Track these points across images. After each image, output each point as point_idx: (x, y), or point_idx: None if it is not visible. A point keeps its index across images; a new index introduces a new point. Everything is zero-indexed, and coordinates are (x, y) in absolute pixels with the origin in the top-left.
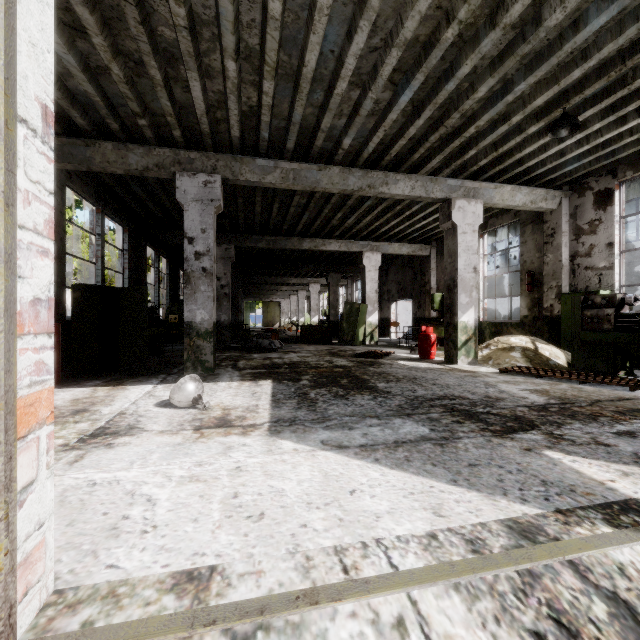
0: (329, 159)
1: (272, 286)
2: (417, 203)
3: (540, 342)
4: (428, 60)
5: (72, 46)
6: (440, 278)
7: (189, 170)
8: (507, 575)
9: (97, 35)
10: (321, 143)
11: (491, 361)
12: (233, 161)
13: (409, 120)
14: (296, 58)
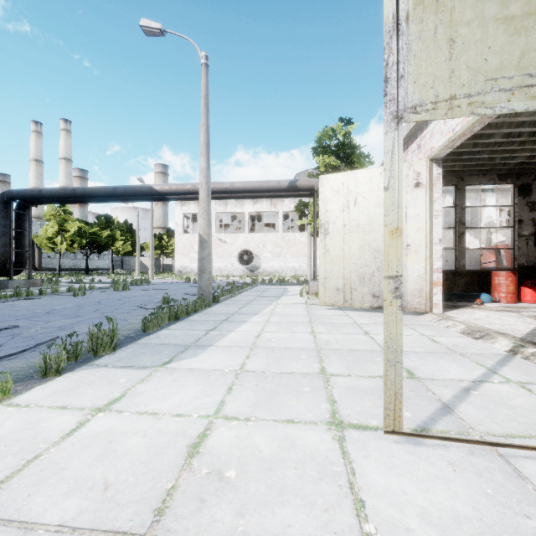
0: None
1: None
2: None
3: None
4: None
5: (534, 149)
6: None
7: None
8: (476, 329)
9: (533, 146)
10: None
11: None
12: None
13: None
14: None
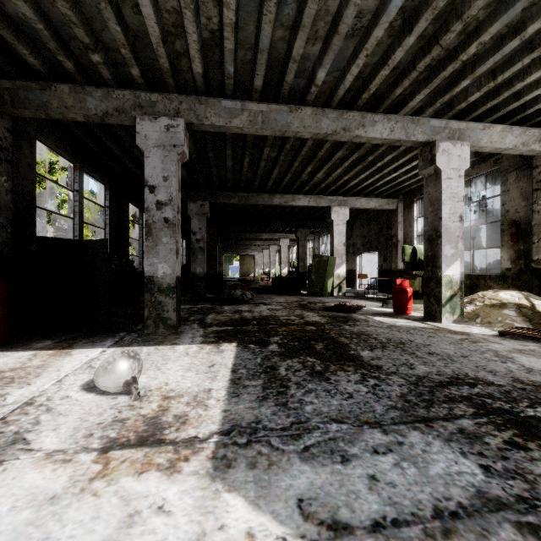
0: (300, 101)
1: (247, 241)
2: (390, 153)
3: (535, 298)
4: None
5: None
6: (407, 231)
7: (151, 114)
8: None
9: None
10: (292, 78)
11: (479, 319)
12: (197, 103)
13: (396, 40)
14: None
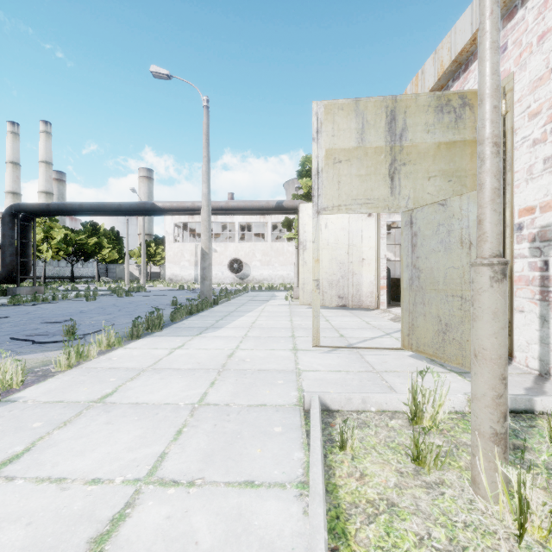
0: None
1: None
2: None
3: None
4: None
5: None
6: None
7: None
8: (398, 317)
9: None
10: None
11: None
12: None
13: None
14: None
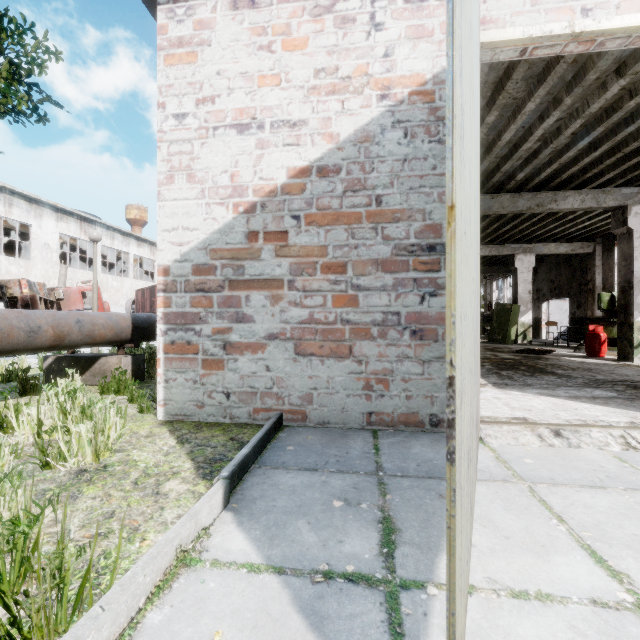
0: (499, 187)
1: None
2: None
3: None
4: (609, 119)
5: None
6: (607, 276)
7: None
8: None
9: None
10: (497, 179)
11: None
12: None
13: (584, 153)
14: (492, 135)
